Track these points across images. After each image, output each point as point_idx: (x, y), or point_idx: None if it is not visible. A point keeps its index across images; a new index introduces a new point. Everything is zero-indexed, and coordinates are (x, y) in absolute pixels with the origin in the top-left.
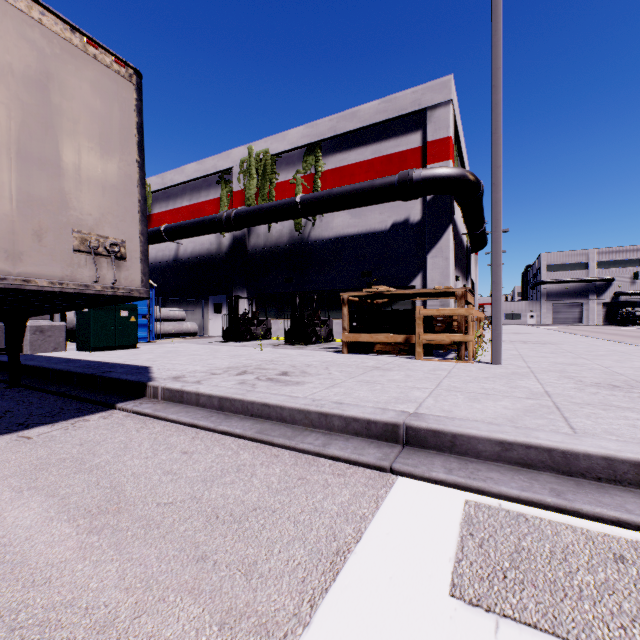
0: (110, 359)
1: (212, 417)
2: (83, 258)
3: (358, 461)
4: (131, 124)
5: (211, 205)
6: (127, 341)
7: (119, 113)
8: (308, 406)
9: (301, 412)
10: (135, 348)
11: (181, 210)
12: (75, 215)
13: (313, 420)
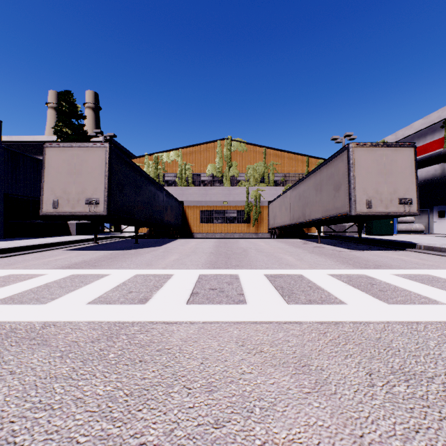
0: (387, 238)
1: None
2: (400, 205)
3: None
4: (412, 161)
5: (435, 144)
6: (388, 232)
7: (409, 160)
8: None
9: None
10: (391, 236)
11: None
12: (398, 194)
13: None
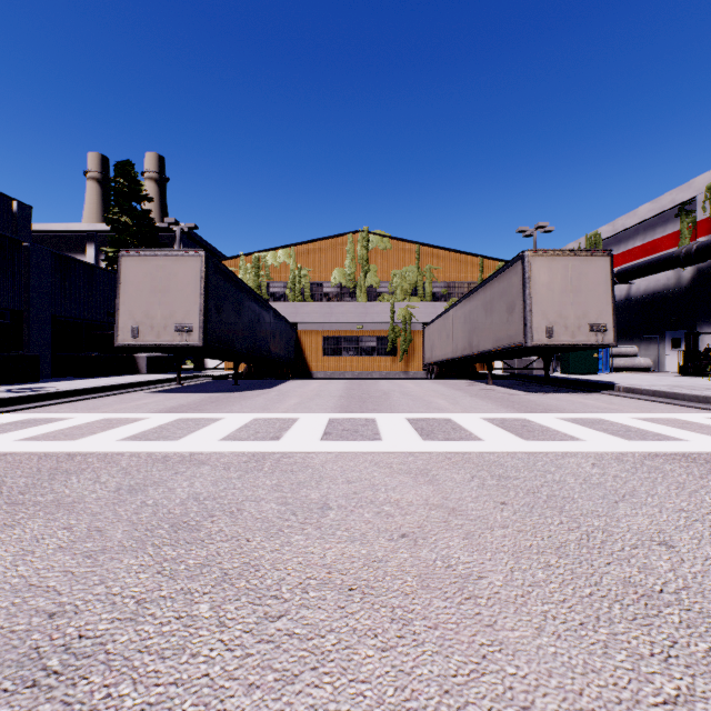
0: (585, 378)
1: (647, 397)
2: (591, 334)
3: (709, 409)
4: (608, 275)
5: (667, 240)
6: (591, 370)
7: (603, 273)
8: (697, 394)
9: (693, 396)
10: (596, 375)
11: (632, 251)
12: (588, 319)
13: (699, 399)
